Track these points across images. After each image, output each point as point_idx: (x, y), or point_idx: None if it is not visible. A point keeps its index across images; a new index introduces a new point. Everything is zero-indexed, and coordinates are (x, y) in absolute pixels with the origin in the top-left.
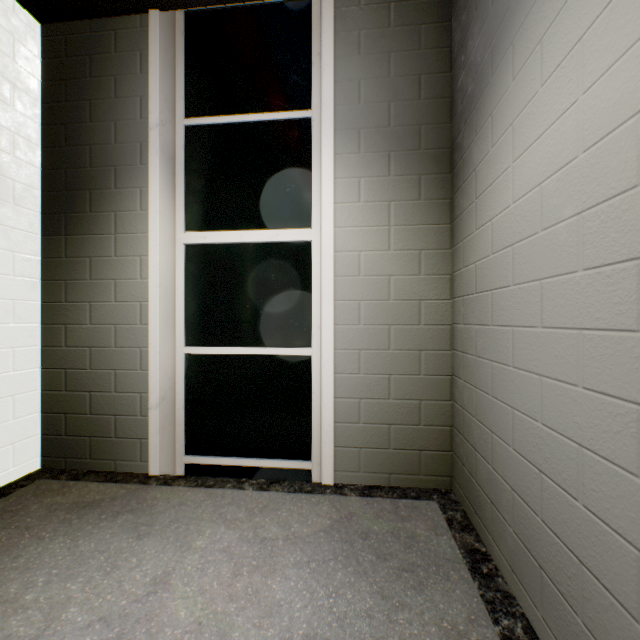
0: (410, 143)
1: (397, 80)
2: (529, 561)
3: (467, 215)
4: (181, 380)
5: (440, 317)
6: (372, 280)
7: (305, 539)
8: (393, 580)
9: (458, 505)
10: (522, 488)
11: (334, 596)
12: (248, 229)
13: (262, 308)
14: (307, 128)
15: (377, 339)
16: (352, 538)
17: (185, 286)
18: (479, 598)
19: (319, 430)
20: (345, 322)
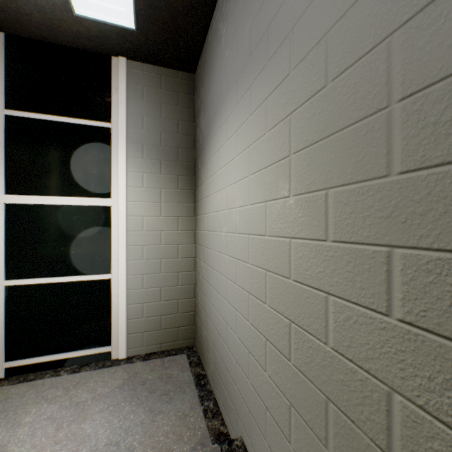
0: (173, 157)
1: (166, 120)
2: (216, 373)
3: (200, 204)
4: (1, 306)
5: (189, 253)
6: (151, 233)
7: (106, 395)
8: (157, 401)
9: (197, 353)
10: (215, 341)
11: (123, 420)
12: (63, 195)
13: (74, 249)
14: (108, 134)
15: (154, 267)
16: (136, 386)
17: (5, 234)
18: (197, 396)
19: (117, 325)
20: (134, 258)
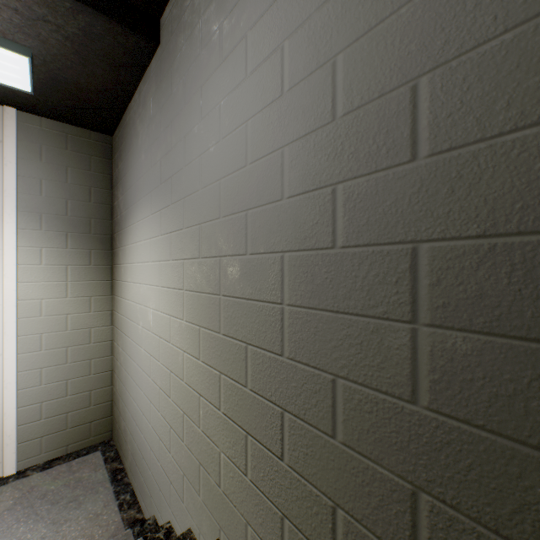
0: (84, 228)
1: (74, 186)
2: (134, 464)
3: (118, 284)
4: None
5: (105, 337)
6: (53, 318)
7: None
8: (63, 511)
9: (114, 447)
10: (133, 432)
11: None
12: None
13: None
14: None
15: (57, 358)
16: (33, 502)
17: None
18: (113, 493)
19: (1, 435)
20: (28, 351)
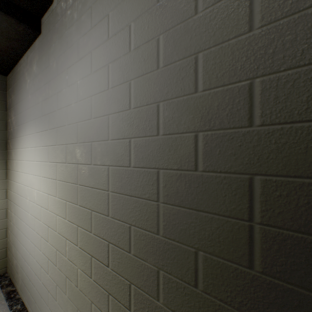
0: None
1: None
2: (24, 285)
3: (11, 173)
4: None
5: (1, 206)
6: None
7: None
8: None
9: (8, 277)
10: (22, 266)
11: None
12: None
13: None
14: None
15: None
16: None
17: None
18: (8, 306)
19: None
20: None
